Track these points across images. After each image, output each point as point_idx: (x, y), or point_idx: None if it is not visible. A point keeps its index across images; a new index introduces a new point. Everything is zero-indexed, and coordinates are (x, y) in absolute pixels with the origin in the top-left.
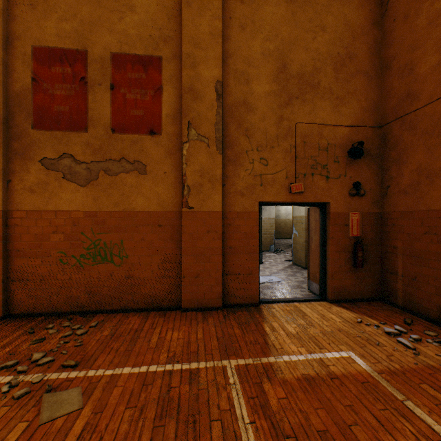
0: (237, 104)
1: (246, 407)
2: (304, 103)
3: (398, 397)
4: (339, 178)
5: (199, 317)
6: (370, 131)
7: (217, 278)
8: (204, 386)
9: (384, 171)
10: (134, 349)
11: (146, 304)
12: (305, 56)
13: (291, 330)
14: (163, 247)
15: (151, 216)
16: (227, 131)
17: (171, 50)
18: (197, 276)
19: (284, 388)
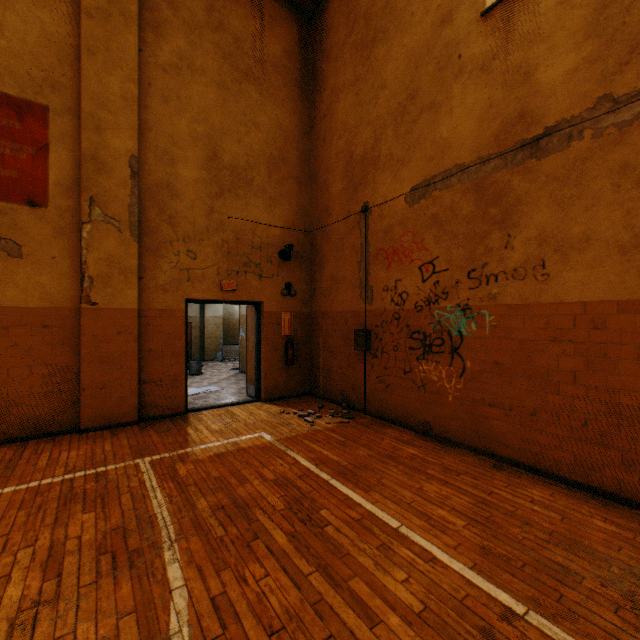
0: (159, 186)
1: (157, 480)
2: (238, 198)
3: (283, 449)
4: (273, 277)
5: (107, 434)
6: (301, 235)
7: (132, 388)
8: (114, 479)
9: (312, 274)
10: (13, 474)
11: (22, 432)
12: (239, 149)
13: (215, 428)
14: (51, 354)
15: (31, 313)
16: (145, 216)
17: (65, 101)
18: (104, 388)
19: (195, 463)
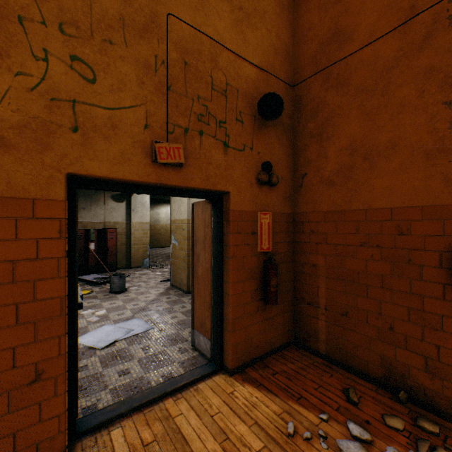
0: None
1: None
2: None
3: None
4: (244, 150)
5: None
6: (282, 88)
7: None
8: None
9: (298, 151)
10: None
11: None
12: None
13: None
14: None
15: None
16: None
17: None
18: None
19: None
